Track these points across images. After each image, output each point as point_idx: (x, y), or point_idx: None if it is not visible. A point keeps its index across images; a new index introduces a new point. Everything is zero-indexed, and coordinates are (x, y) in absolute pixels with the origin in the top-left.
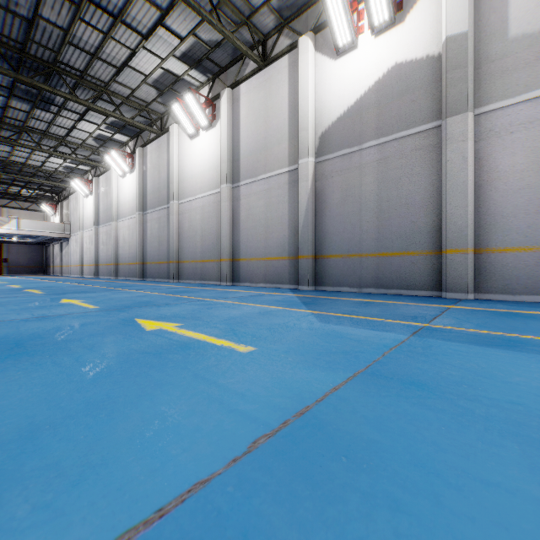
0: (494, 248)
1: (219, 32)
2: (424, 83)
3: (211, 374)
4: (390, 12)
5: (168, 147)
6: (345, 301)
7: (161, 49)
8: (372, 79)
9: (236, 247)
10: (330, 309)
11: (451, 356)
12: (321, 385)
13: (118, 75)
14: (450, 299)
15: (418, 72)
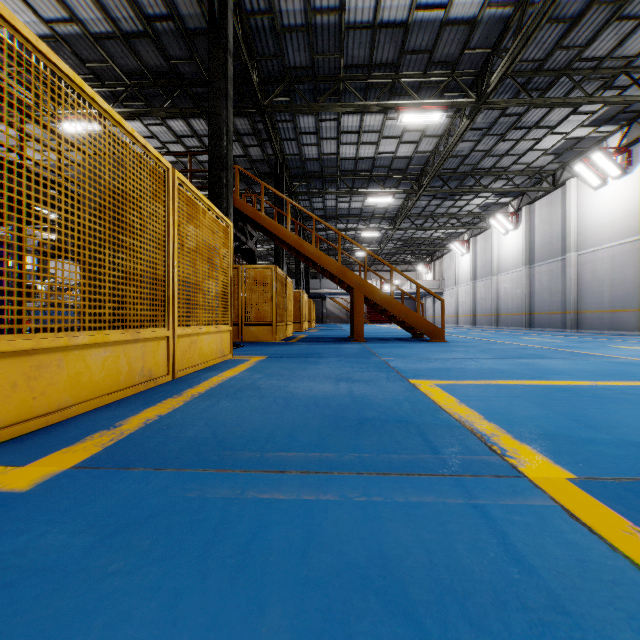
0: None
1: None
2: None
3: None
4: None
5: (562, 201)
6: None
7: (568, 127)
8: None
9: None
10: None
11: None
12: None
13: (519, 159)
14: None
15: None
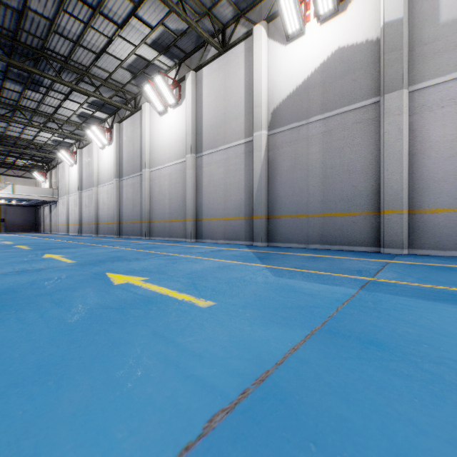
0: (426, 209)
1: (184, 21)
2: (364, 65)
3: (170, 331)
4: (333, 2)
5: (141, 122)
6: (295, 256)
7: (134, 37)
8: (318, 62)
9: (199, 209)
10: (282, 263)
11: (403, 311)
12: (279, 344)
13: (97, 60)
14: (388, 254)
15: (358, 54)
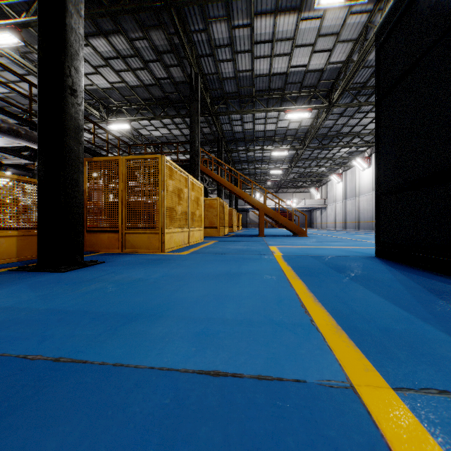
0: None
1: None
2: None
3: None
4: None
5: None
6: None
7: None
8: None
9: None
10: None
11: None
12: None
13: (365, 127)
14: None
15: None
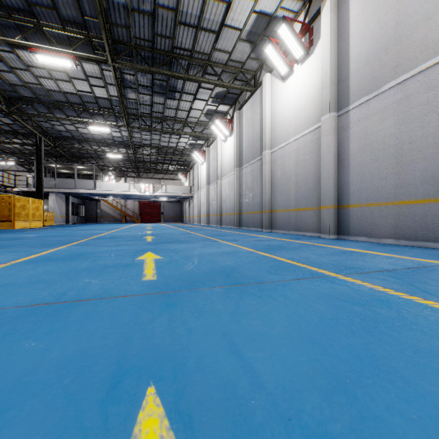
0: None
1: None
2: None
3: None
4: None
5: (260, 100)
6: None
7: None
8: None
9: (343, 190)
10: None
11: None
12: None
13: (217, 41)
14: None
15: None
